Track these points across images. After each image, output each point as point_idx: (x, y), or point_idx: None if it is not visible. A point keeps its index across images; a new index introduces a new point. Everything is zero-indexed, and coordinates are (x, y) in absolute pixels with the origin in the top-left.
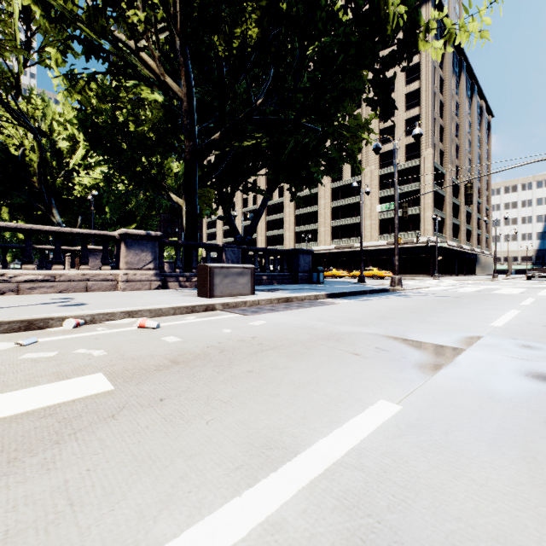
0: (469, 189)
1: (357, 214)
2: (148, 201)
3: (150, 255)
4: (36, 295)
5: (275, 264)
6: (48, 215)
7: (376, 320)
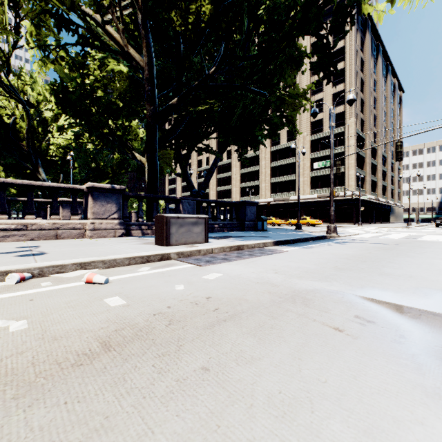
0: (399, 147)
1: (292, 172)
2: (119, 162)
3: (115, 206)
4: (7, 243)
5: (226, 214)
6: (35, 173)
7: (333, 272)
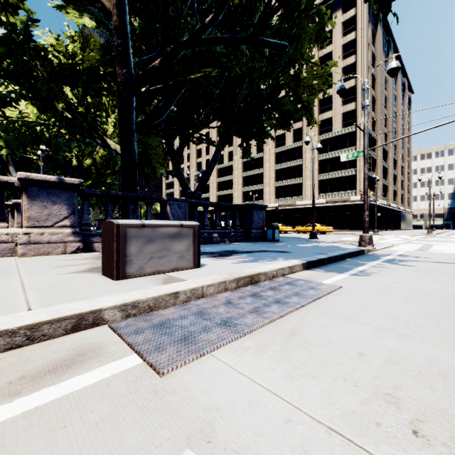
0: None
1: (298, 175)
2: (105, 160)
3: (66, 208)
4: None
5: (227, 220)
6: (4, 172)
7: None
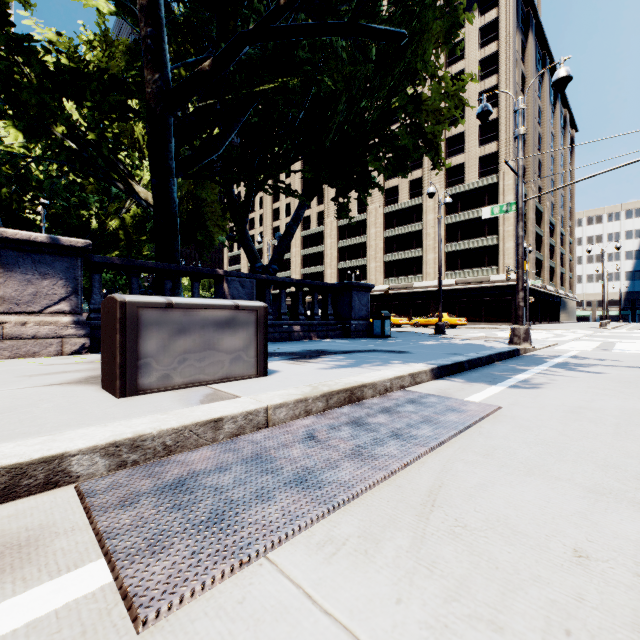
0: None
1: (416, 246)
2: (140, 222)
3: (63, 285)
4: None
5: (315, 307)
6: None
7: None
